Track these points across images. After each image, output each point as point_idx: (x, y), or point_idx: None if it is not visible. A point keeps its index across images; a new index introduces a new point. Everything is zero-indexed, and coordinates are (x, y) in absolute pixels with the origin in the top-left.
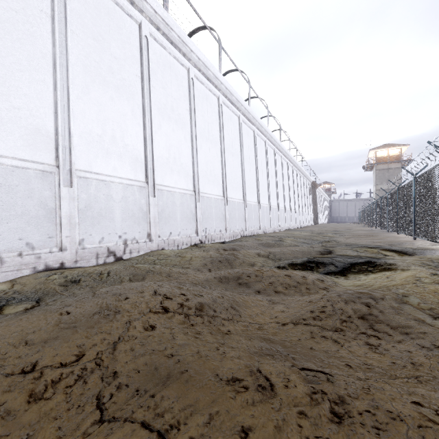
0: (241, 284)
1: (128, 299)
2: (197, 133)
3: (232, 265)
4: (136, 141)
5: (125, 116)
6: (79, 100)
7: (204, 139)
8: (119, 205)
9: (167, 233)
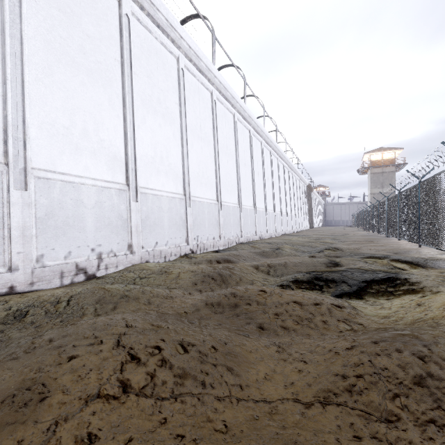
0: (239, 315)
1: (73, 361)
2: (187, 130)
3: (228, 284)
4: (115, 136)
5: (101, 106)
6: (38, 82)
7: (195, 137)
8: (92, 212)
9: (152, 243)
